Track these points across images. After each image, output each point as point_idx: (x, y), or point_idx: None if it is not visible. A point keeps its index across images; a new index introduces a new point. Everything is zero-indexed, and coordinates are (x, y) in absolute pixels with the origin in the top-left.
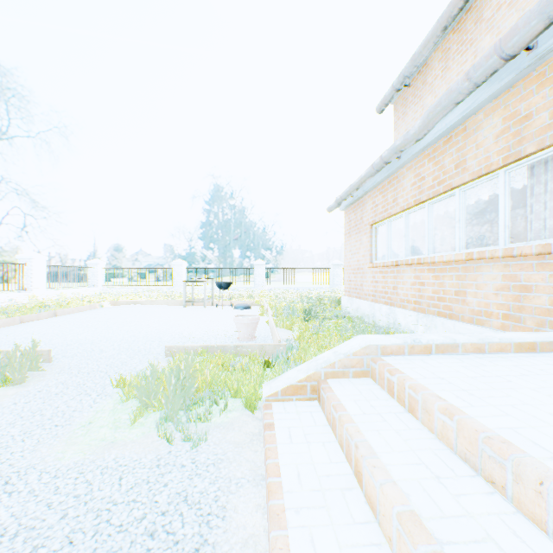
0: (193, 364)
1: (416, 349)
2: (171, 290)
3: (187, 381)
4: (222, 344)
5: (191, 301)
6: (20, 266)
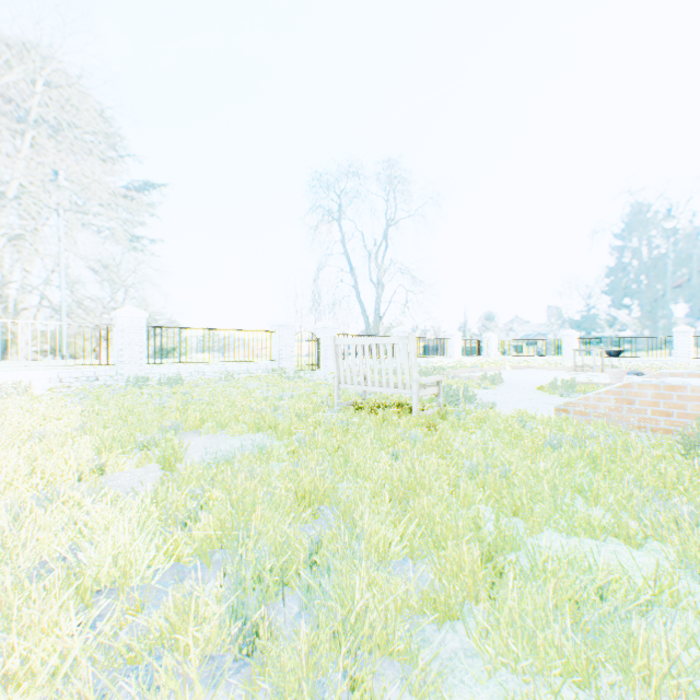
0: (573, 379)
1: (692, 375)
2: (559, 360)
3: (571, 385)
4: (594, 382)
5: (579, 367)
6: (447, 340)
